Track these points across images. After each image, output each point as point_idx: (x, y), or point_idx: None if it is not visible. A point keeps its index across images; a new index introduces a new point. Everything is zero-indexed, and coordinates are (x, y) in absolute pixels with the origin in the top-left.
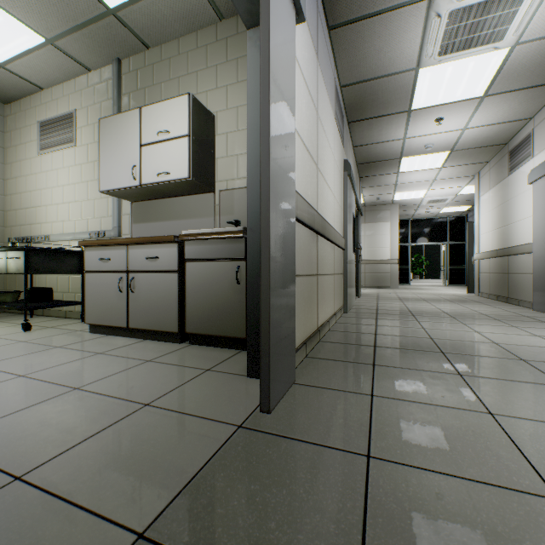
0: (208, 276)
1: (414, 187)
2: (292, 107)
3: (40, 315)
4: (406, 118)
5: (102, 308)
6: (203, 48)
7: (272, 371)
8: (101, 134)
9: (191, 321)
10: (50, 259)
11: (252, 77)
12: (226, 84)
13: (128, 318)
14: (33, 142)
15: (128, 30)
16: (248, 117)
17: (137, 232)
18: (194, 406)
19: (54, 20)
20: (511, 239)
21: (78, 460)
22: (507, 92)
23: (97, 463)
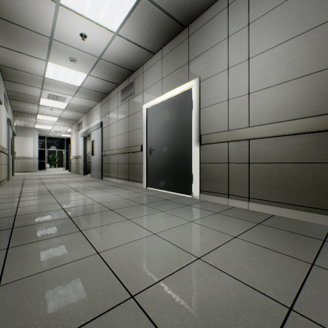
0: None
1: (46, 125)
2: None
3: None
4: (38, 105)
5: None
6: None
7: None
8: None
9: None
10: None
11: None
12: None
13: None
14: None
15: None
16: None
17: None
18: None
19: None
20: (79, 153)
21: None
22: (72, 110)
23: None
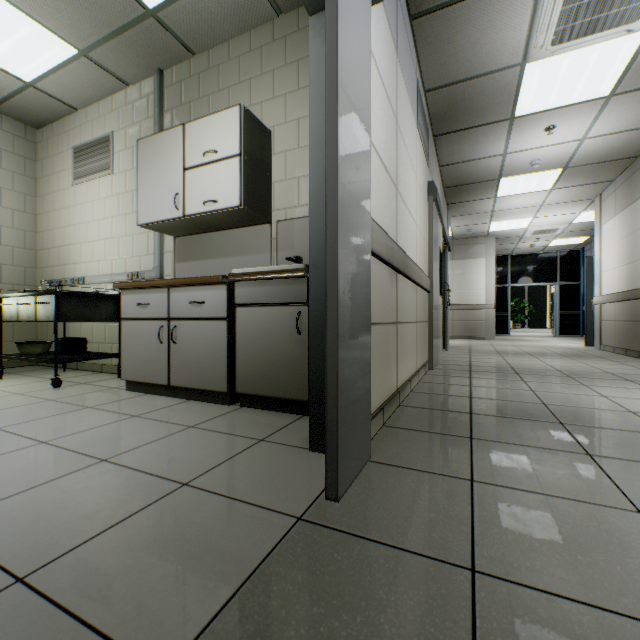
0: (262, 324)
1: (515, 215)
2: (366, 110)
3: (74, 369)
4: (507, 128)
5: (140, 362)
6: (257, 50)
7: (341, 447)
8: (140, 157)
9: (242, 379)
10: (83, 304)
11: (316, 75)
12: (284, 92)
13: (169, 373)
14: (67, 171)
15: (170, 34)
16: (310, 126)
17: (181, 273)
18: (243, 488)
19: (86, 27)
20: None
21: (95, 557)
22: None
23: (118, 563)
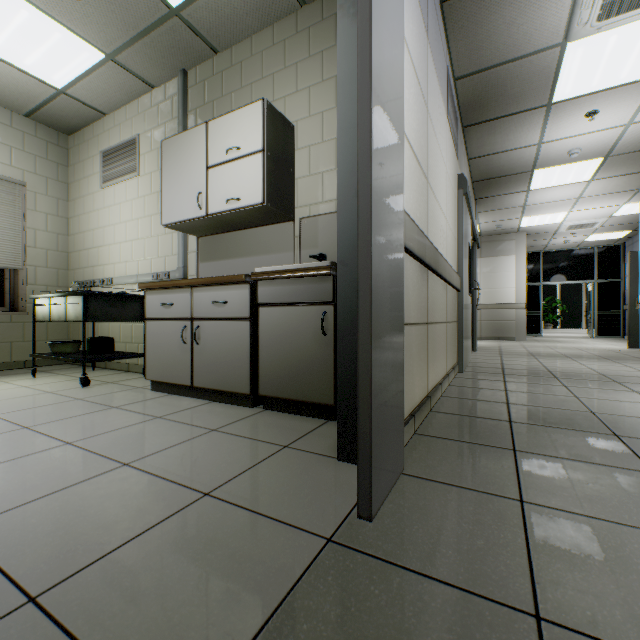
0: (286, 324)
1: (549, 209)
2: (399, 91)
3: (102, 368)
4: (544, 116)
5: (164, 362)
6: (280, 44)
7: (375, 461)
8: (164, 157)
9: (265, 381)
10: (110, 305)
11: (343, 57)
12: (308, 85)
13: (192, 374)
14: (96, 175)
15: (193, 33)
16: (338, 113)
17: (204, 273)
18: (267, 501)
19: (113, 31)
20: None
21: (111, 576)
22: None
23: (134, 585)
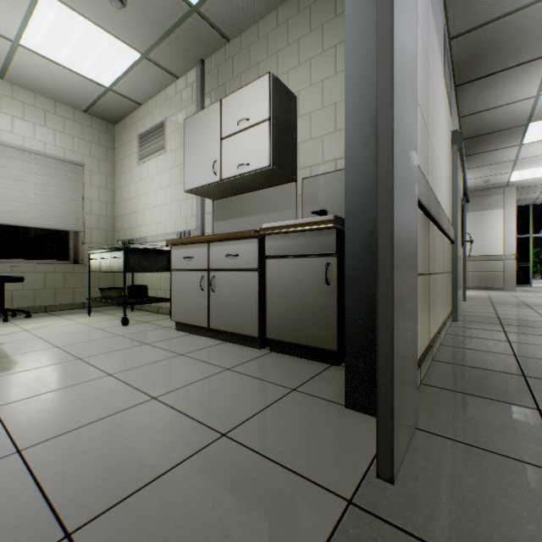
0: (291, 275)
1: None
2: (414, 35)
3: (139, 309)
4: None
5: (186, 307)
6: (283, 24)
7: (395, 419)
8: (186, 134)
9: (271, 325)
10: (144, 258)
11: (352, 12)
12: (309, 58)
13: (208, 317)
14: (134, 154)
15: (209, 25)
16: (346, 68)
17: (218, 230)
18: (281, 448)
19: (146, 33)
20: None
21: (137, 519)
22: None
23: (157, 532)
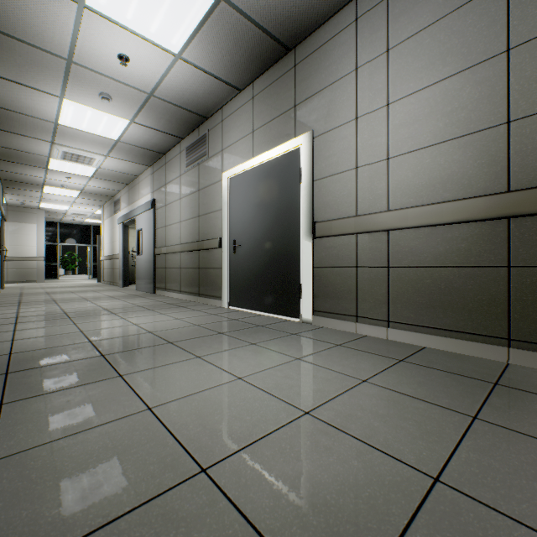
0: None
1: (59, 203)
2: None
3: None
4: (46, 170)
5: None
6: None
7: None
8: None
9: None
10: None
11: None
12: None
13: None
14: None
15: None
16: None
17: None
18: None
19: None
20: (115, 250)
21: None
22: (104, 179)
23: None
